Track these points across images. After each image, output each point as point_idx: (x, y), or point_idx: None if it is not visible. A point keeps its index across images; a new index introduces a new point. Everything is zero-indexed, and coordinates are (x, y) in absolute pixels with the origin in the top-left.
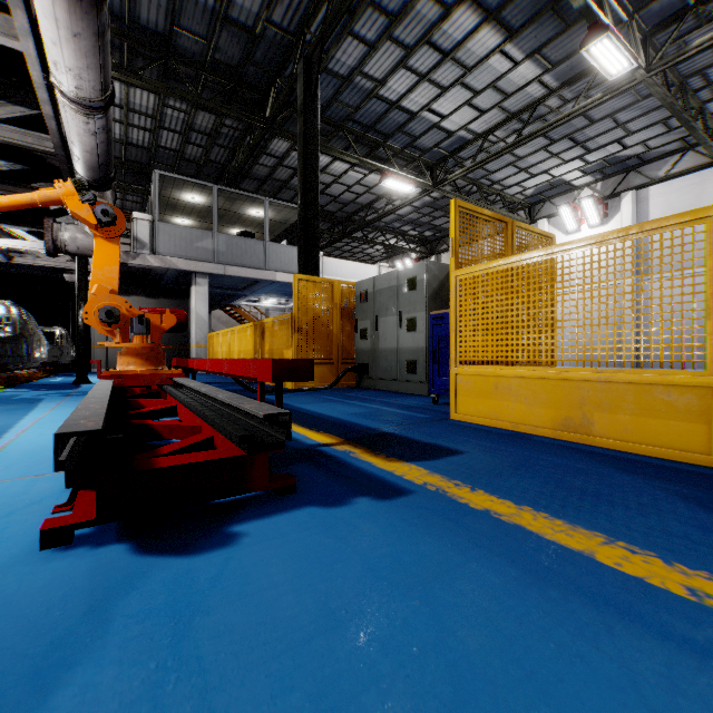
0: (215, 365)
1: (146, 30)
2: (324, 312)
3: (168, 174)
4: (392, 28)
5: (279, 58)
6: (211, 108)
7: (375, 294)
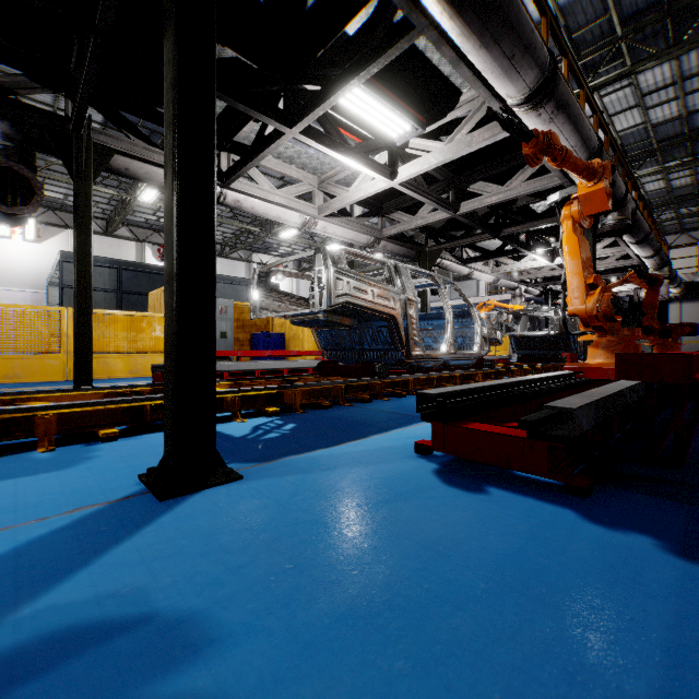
0: None
1: None
2: None
3: None
4: None
5: None
6: None
7: None
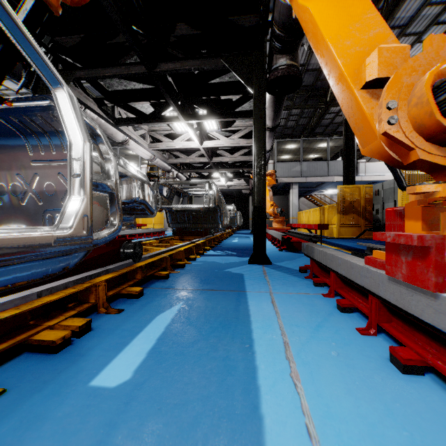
0: (303, 226)
1: None
2: (354, 201)
3: (280, 140)
4: (404, 31)
5: None
6: (299, 108)
7: (383, 191)
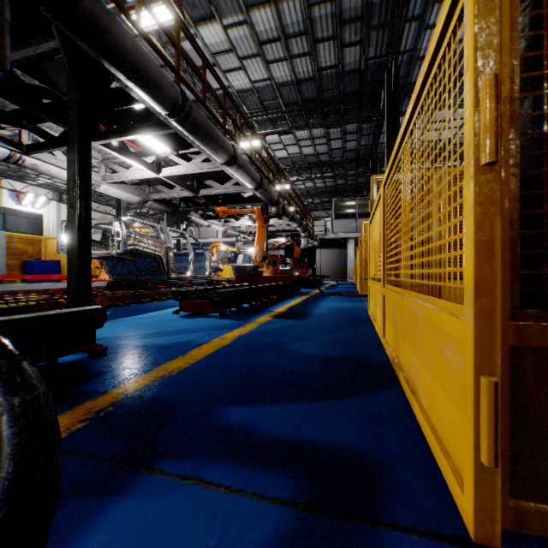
0: None
1: (323, 162)
2: None
3: (338, 199)
4: None
5: (369, 150)
6: (347, 177)
7: None
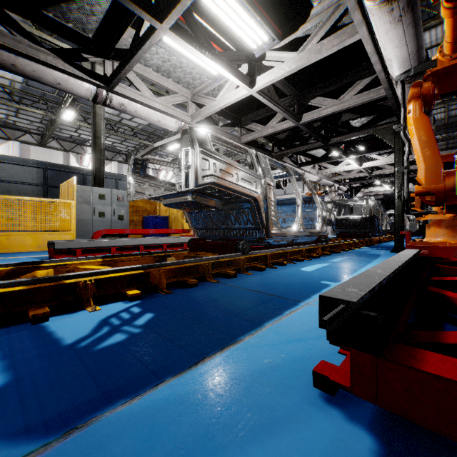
0: None
1: None
2: None
3: None
4: None
5: None
6: None
7: None
